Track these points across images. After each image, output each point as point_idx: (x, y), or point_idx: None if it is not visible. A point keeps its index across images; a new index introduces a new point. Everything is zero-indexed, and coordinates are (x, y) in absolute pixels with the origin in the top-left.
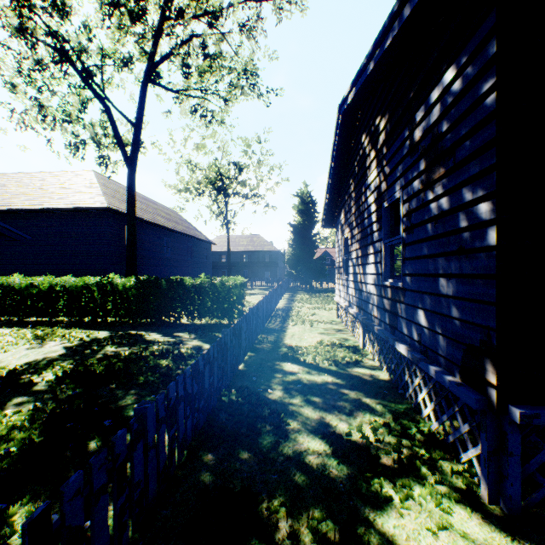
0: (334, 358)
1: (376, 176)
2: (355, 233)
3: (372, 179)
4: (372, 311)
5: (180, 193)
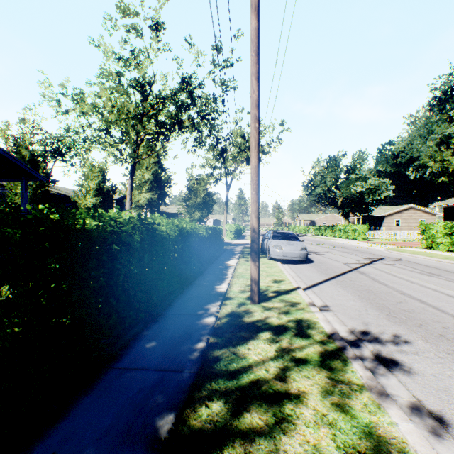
0: None
1: None
2: None
3: None
4: None
5: None
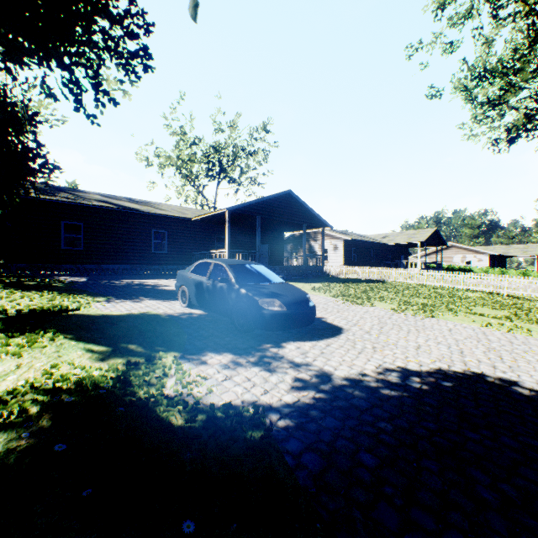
0: None
1: None
2: None
3: None
4: None
5: None
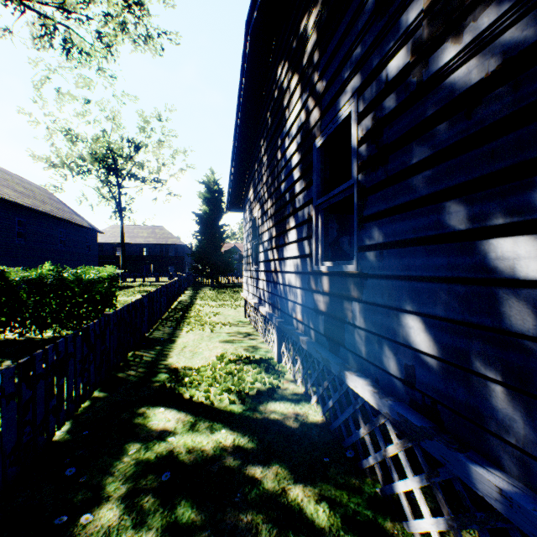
0: (239, 388)
1: (301, 109)
2: (268, 207)
3: (294, 118)
4: (294, 311)
5: (56, 168)
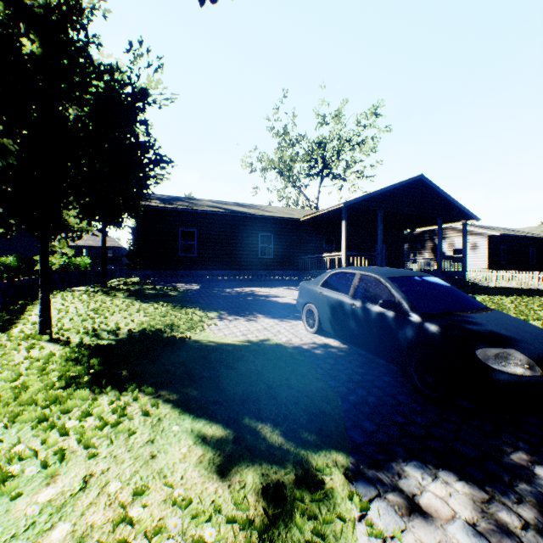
0: None
1: None
2: None
3: None
4: None
5: None
